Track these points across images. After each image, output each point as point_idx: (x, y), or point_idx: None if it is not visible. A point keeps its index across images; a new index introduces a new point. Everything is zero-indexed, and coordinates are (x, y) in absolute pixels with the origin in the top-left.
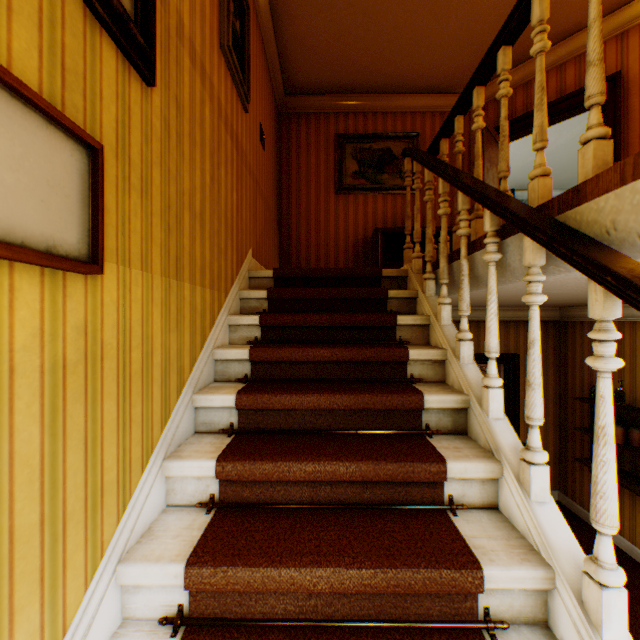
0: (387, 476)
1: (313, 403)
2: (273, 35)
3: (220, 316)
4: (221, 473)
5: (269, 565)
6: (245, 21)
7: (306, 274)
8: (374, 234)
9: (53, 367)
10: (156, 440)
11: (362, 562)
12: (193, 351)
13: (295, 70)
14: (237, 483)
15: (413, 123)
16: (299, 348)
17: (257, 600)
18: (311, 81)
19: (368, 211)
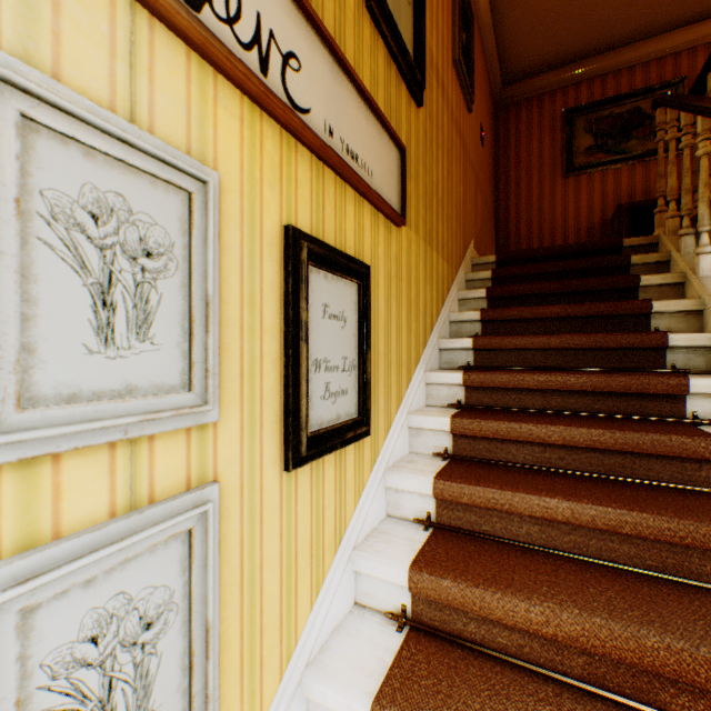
0: (618, 387)
1: (542, 343)
2: (491, 31)
3: (452, 289)
4: (466, 381)
5: (511, 421)
6: (469, 31)
7: (530, 255)
8: (614, 213)
9: (387, 274)
10: (420, 355)
11: (590, 426)
12: (437, 306)
13: (514, 57)
14: (478, 392)
15: (675, 66)
16: (526, 307)
17: (501, 449)
18: (532, 62)
19: (606, 189)
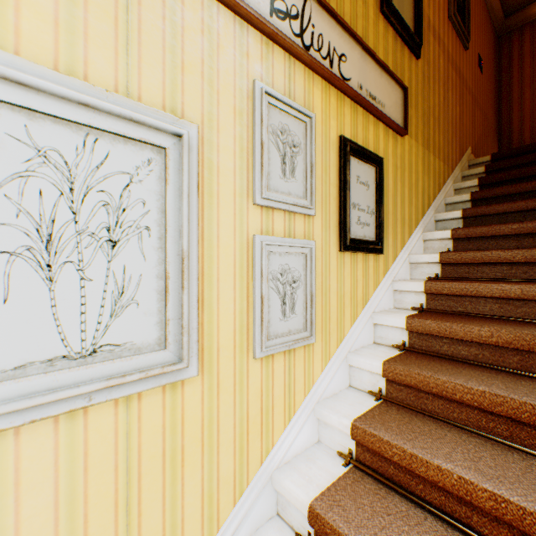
0: None
1: (520, 206)
2: None
3: (447, 182)
4: (454, 235)
5: (484, 251)
6: None
7: (522, 150)
8: None
9: (394, 165)
10: (419, 221)
11: None
12: (433, 192)
13: None
14: (463, 242)
15: None
16: (510, 185)
17: (477, 271)
18: None
19: None
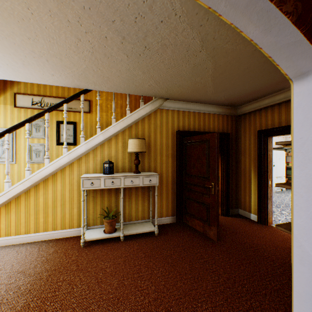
0: None
1: None
2: None
3: None
4: None
5: None
6: None
7: None
8: None
9: (86, 122)
10: None
11: None
12: None
13: None
14: None
15: None
16: None
17: None
18: None
19: None
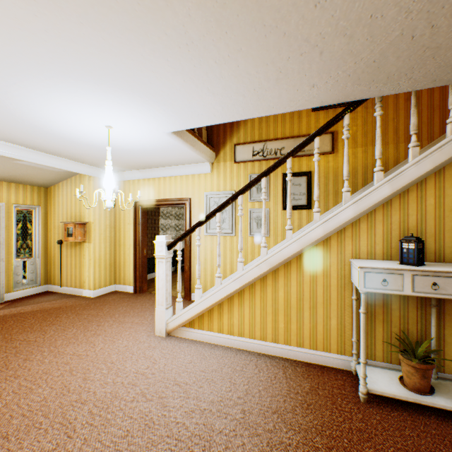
0: None
1: None
2: None
3: None
4: None
5: None
6: None
7: None
8: None
9: (326, 169)
10: (358, 189)
11: None
12: (385, 167)
13: None
14: None
15: None
16: None
17: None
18: None
19: None
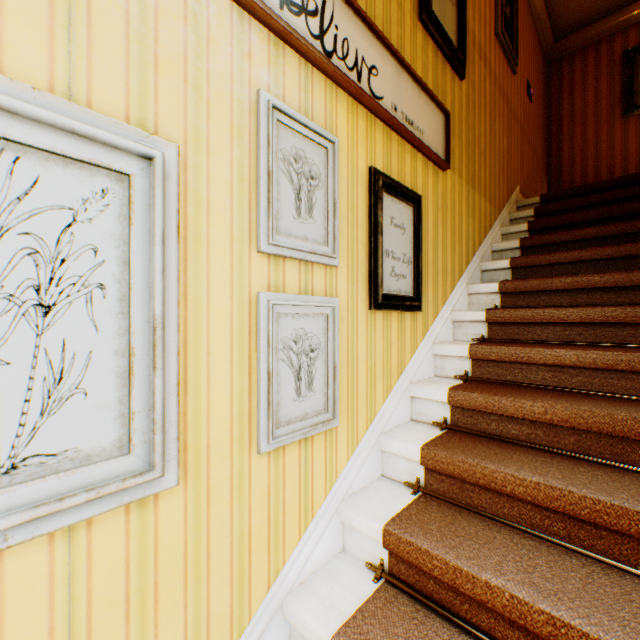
0: (639, 281)
1: (573, 257)
2: None
3: (494, 225)
4: (502, 288)
5: (535, 308)
6: (512, 3)
7: (574, 192)
8: None
9: (434, 205)
10: (463, 271)
11: (604, 306)
12: (479, 237)
13: (565, 12)
14: (512, 297)
15: None
16: (562, 232)
17: (527, 332)
18: (586, 13)
19: None
